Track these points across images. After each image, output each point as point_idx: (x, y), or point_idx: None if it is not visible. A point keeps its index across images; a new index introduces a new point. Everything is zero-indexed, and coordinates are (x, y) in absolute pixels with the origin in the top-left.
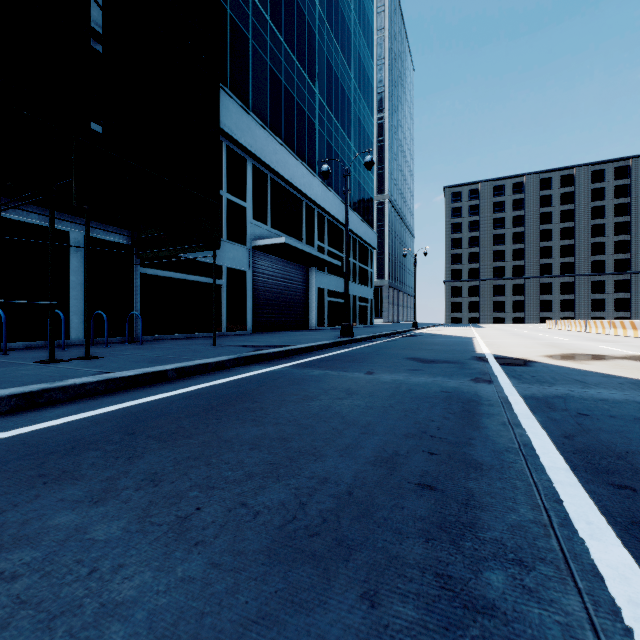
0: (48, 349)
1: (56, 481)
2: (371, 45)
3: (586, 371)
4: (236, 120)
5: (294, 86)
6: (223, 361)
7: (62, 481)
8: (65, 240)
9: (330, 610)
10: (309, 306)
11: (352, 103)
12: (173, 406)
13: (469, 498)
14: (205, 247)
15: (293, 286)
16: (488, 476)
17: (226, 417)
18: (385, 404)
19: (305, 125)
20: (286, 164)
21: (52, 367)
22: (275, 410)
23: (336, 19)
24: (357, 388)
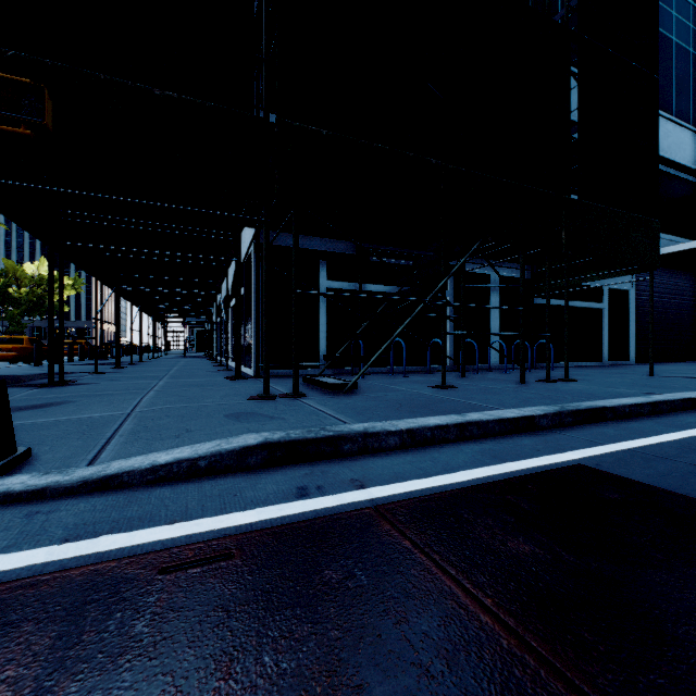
0: (489, 371)
1: None
2: None
3: None
4: None
5: (688, 37)
6: None
7: None
8: (487, 282)
9: None
10: None
11: None
12: None
13: None
14: (632, 270)
15: (683, 303)
16: None
17: None
18: None
19: None
20: (680, 145)
21: (570, 385)
22: None
23: None
24: None
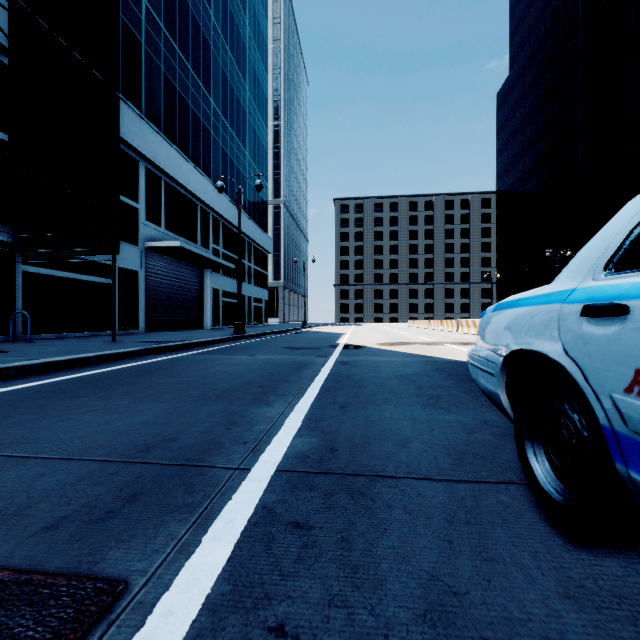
0: None
1: (74, 397)
2: (266, 60)
3: (388, 350)
4: (129, 123)
5: (189, 93)
6: (133, 351)
7: (78, 397)
8: None
9: (217, 404)
10: (204, 306)
11: (247, 114)
12: (112, 375)
13: (277, 387)
14: (103, 251)
15: (188, 286)
16: (289, 383)
17: (154, 377)
18: (255, 368)
19: (200, 132)
20: (181, 169)
21: None
22: (186, 373)
23: (231, 33)
24: (240, 362)
